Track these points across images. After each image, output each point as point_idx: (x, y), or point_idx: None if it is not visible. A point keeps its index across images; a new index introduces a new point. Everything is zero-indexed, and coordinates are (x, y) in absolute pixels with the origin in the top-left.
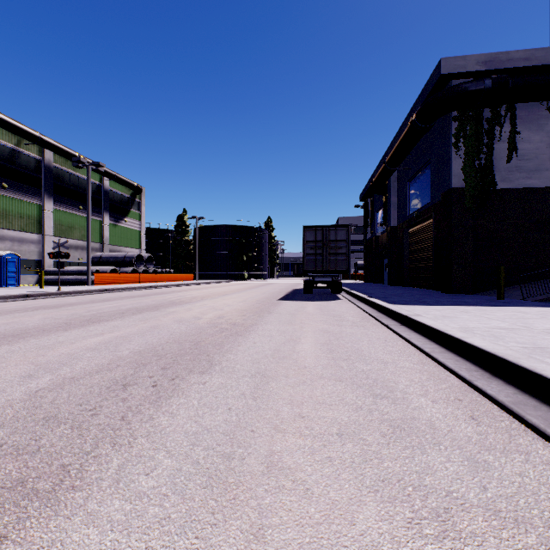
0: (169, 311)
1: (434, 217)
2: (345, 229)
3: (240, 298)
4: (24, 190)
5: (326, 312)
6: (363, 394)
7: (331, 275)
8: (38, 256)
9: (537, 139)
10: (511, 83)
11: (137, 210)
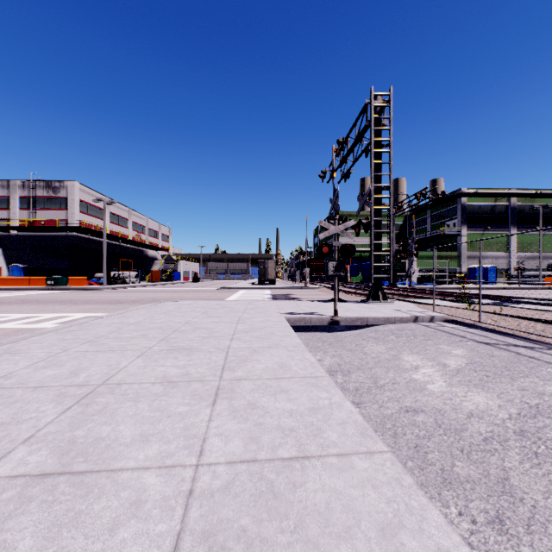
0: None
1: None
2: None
3: None
4: (498, 227)
5: None
6: None
7: None
8: (506, 266)
9: None
10: None
11: None
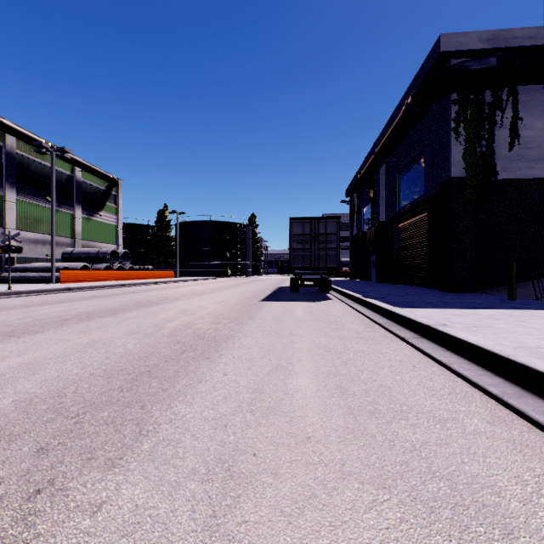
0: (127, 317)
1: (428, 211)
2: (336, 221)
3: (218, 298)
4: None
5: (320, 316)
6: None
7: (319, 272)
8: None
9: (540, 126)
10: (517, 62)
11: (114, 203)
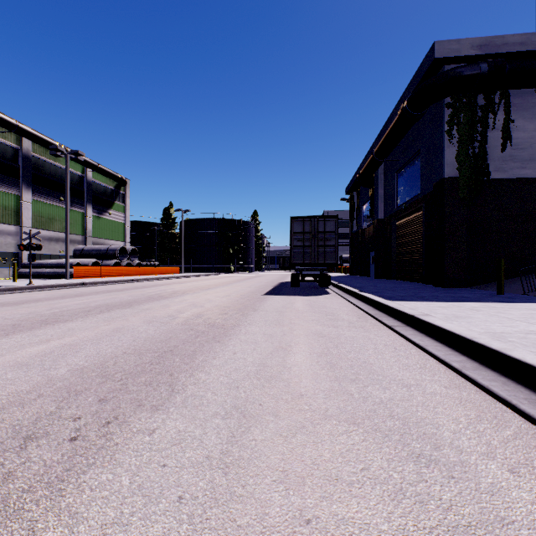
0: (143, 308)
1: (424, 209)
2: (335, 219)
3: (224, 293)
4: (0, 180)
5: (317, 309)
6: (396, 453)
7: (319, 268)
8: (15, 248)
9: (532, 128)
10: (508, 68)
11: (122, 202)
